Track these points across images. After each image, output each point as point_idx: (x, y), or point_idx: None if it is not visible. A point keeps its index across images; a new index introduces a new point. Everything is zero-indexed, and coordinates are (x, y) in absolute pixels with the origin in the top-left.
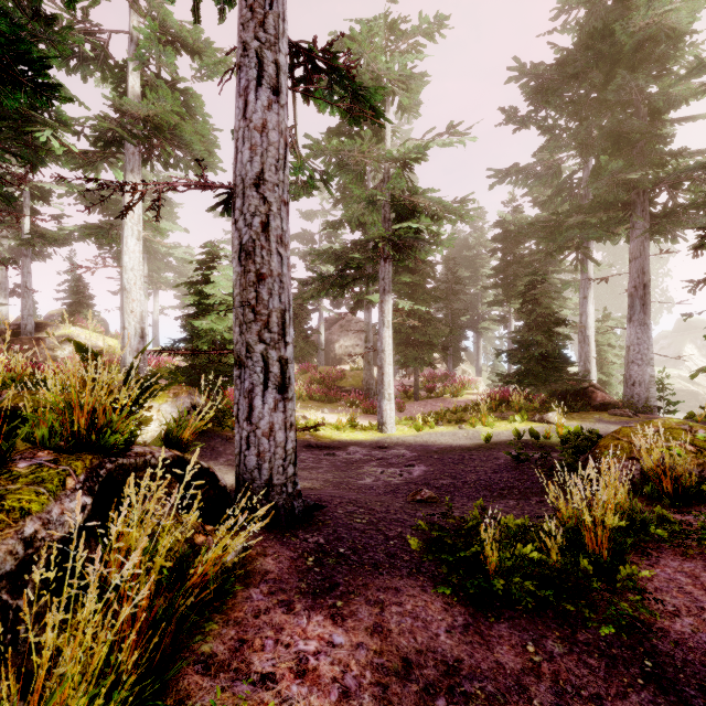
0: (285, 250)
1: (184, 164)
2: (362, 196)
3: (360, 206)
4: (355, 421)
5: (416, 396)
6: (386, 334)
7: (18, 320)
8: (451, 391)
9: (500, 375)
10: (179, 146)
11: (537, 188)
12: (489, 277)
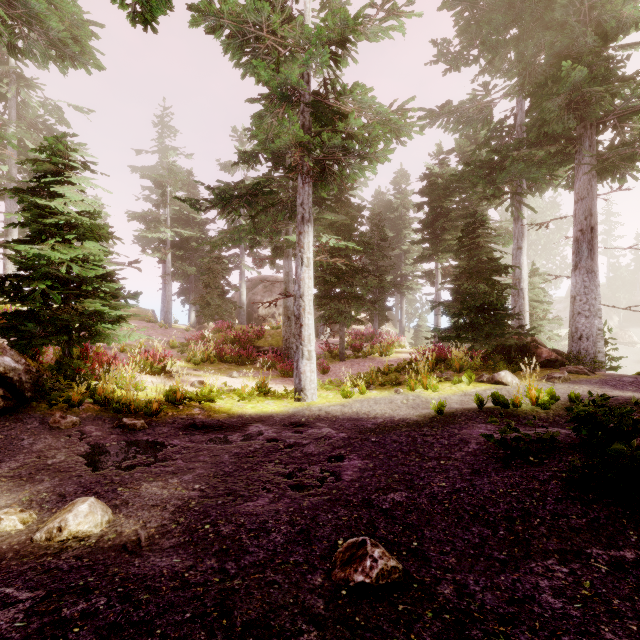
0: None
1: (40, 52)
2: (272, 85)
3: (274, 122)
4: (267, 387)
5: (342, 356)
6: (305, 275)
7: None
8: (380, 349)
9: (437, 329)
10: (30, 23)
11: (464, 140)
12: (416, 231)
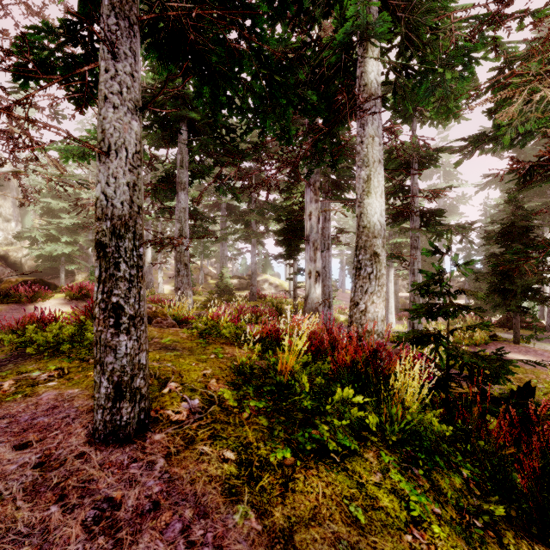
0: (330, 279)
1: None
2: None
3: None
4: None
5: None
6: (390, 285)
7: (249, 272)
8: None
9: None
10: None
11: None
12: None
